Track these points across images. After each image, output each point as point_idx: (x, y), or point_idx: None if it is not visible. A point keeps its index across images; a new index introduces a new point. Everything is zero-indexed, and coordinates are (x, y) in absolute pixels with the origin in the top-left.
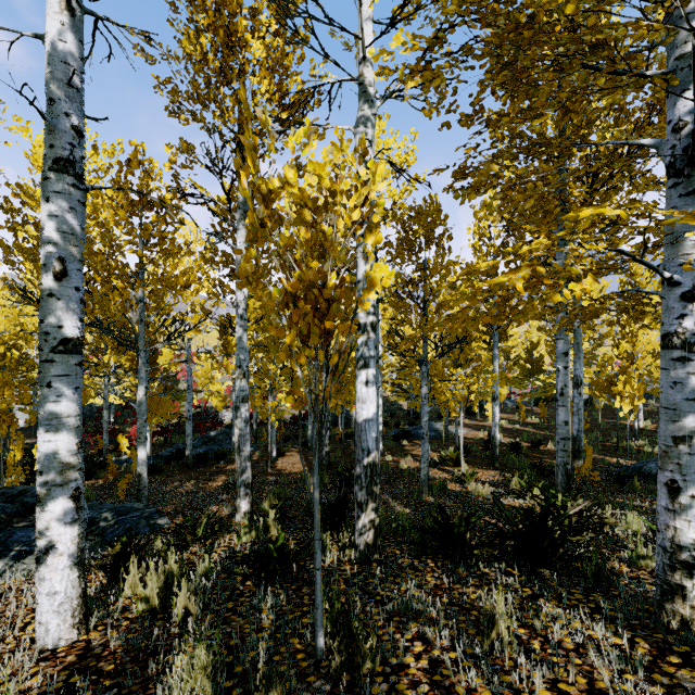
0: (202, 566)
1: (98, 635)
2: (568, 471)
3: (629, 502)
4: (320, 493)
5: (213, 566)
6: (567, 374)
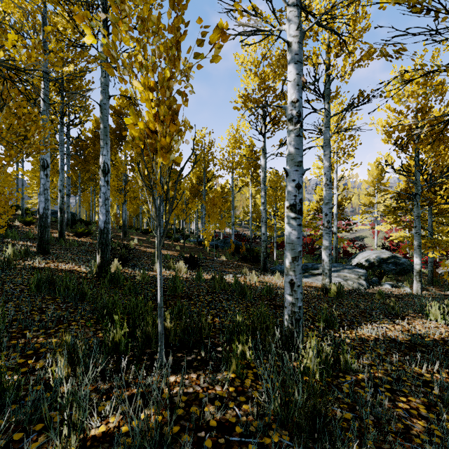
0: None
1: None
2: None
3: None
4: None
5: None
6: None
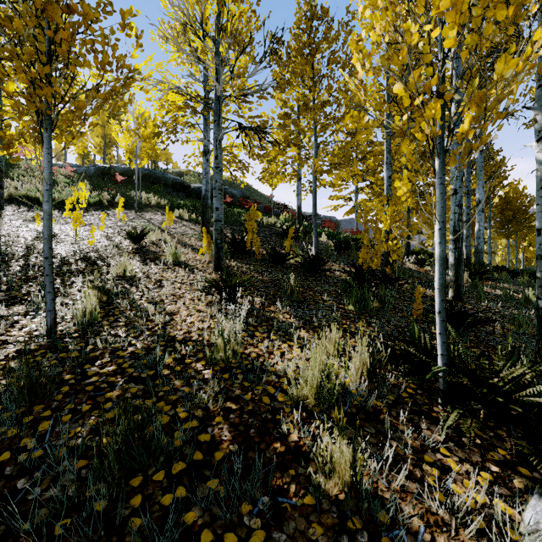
0: None
1: None
2: None
3: None
4: None
5: None
6: None
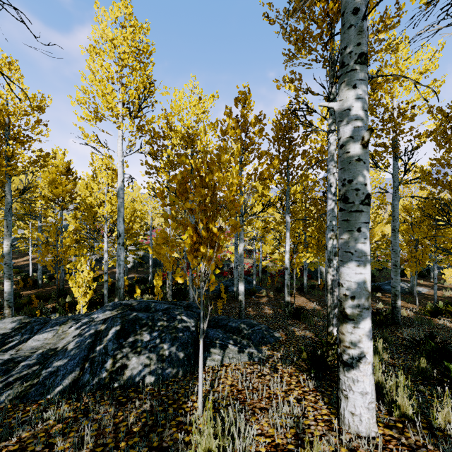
0: (401, 382)
1: (395, 433)
2: None
3: None
4: None
5: (409, 384)
6: None
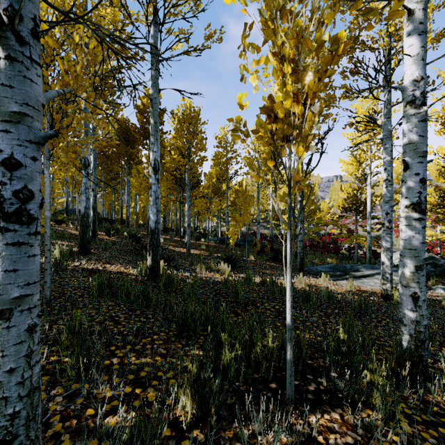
0: None
1: None
2: None
3: None
4: None
5: None
6: None
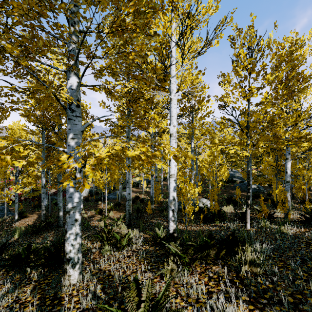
0: None
1: None
2: (130, 213)
3: (155, 221)
4: (18, 239)
5: None
6: (129, 174)
